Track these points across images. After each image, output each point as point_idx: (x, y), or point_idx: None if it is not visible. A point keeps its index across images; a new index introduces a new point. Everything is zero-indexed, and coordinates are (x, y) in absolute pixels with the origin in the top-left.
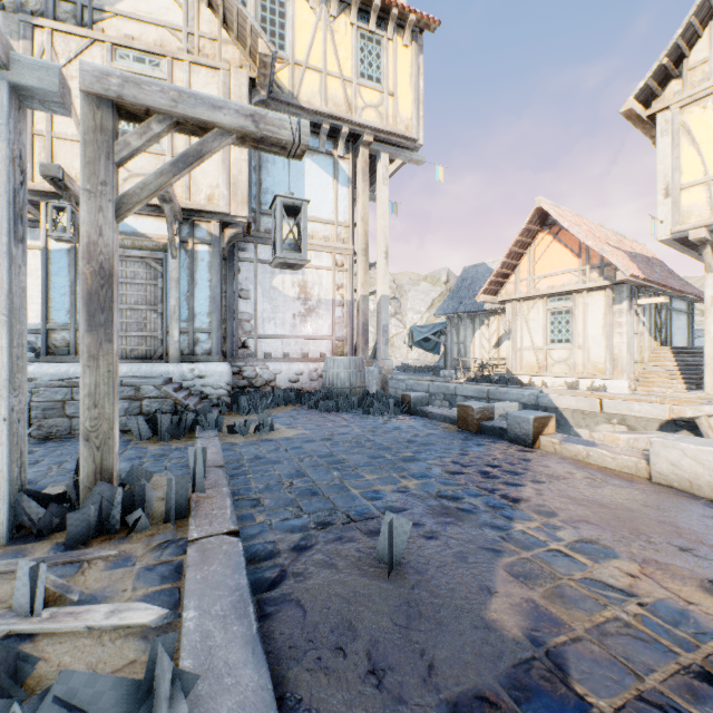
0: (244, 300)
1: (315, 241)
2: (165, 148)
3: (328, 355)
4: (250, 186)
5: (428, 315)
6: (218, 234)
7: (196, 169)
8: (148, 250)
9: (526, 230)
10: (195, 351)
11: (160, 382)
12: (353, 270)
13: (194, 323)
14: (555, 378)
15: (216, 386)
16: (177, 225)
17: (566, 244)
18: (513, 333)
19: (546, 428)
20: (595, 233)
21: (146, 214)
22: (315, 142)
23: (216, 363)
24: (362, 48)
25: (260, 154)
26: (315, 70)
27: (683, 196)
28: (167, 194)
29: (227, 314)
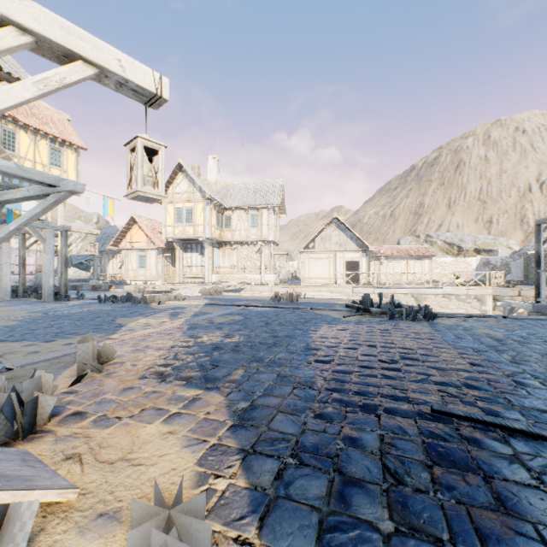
0: None
1: None
2: None
3: (34, 272)
4: None
5: (83, 245)
6: None
7: None
8: None
9: (129, 223)
10: None
11: None
12: None
13: None
14: (140, 281)
15: None
16: None
17: (144, 231)
18: (125, 263)
19: (112, 287)
20: (156, 227)
21: None
22: (28, 184)
23: None
24: (52, 153)
25: None
26: (30, 161)
27: (168, 228)
28: None
29: None
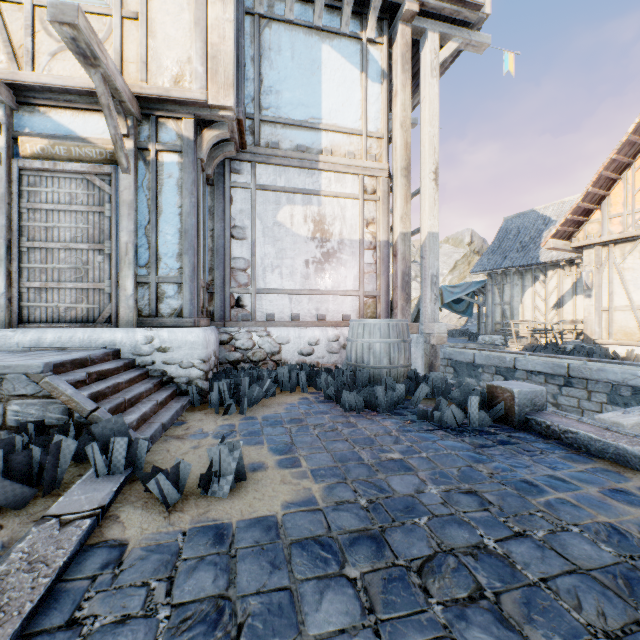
0: (238, 241)
1: (336, 158)
2: (111, 6)
3: (353, 318)
4: (239, 66)
5: (450, 278)
6: (192, 136)
7: (157, 37)
8: (91, 161)
9: (627, 143)
10: (159, 311)
11: (39, 367)
12: (388, 198)
13: (157, 269)
14: None
15: (185, 363)
16: (130, 122)
17: None
18: (595, 288)
19: None
20: None
21: (87, 108)
22: (336, 21)
23: (187, 329)
24: None
25: (259, 39)
26: None
27: None
28: (79, 34)
29: (215, 260)
